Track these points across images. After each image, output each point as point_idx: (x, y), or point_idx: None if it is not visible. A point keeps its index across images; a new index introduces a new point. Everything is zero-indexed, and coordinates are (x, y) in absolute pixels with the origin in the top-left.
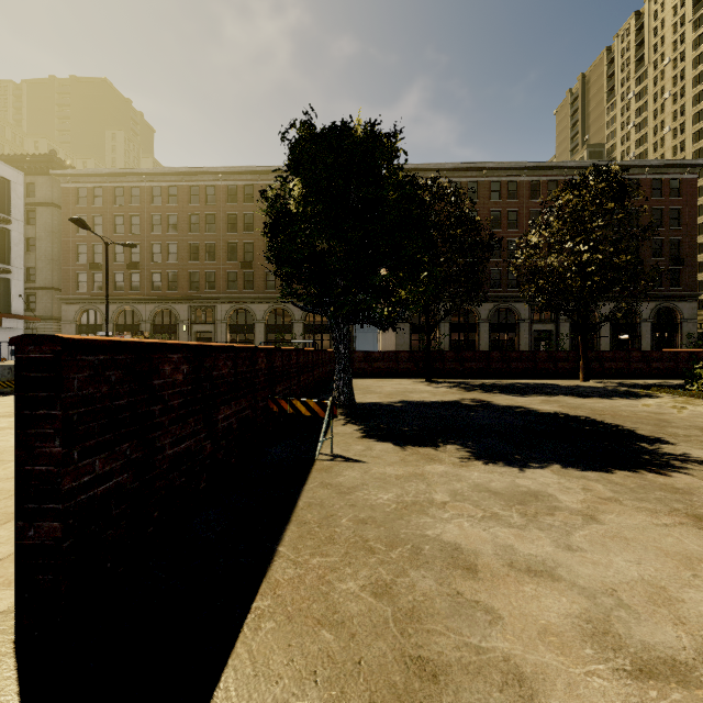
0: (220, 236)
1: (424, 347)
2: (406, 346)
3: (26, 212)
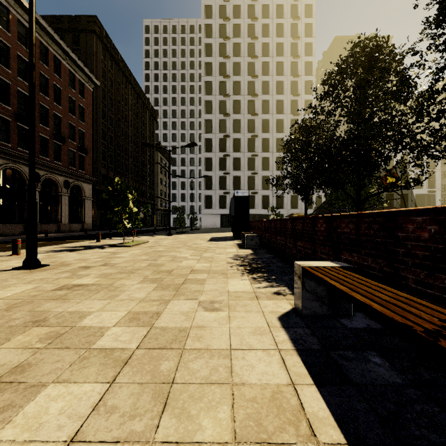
0: None
1: None
2: None
3: (443, 160)
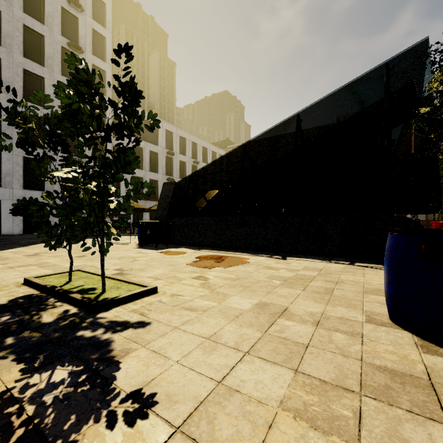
0: None
1: (438, 218)
2: (423, 218)
3: None
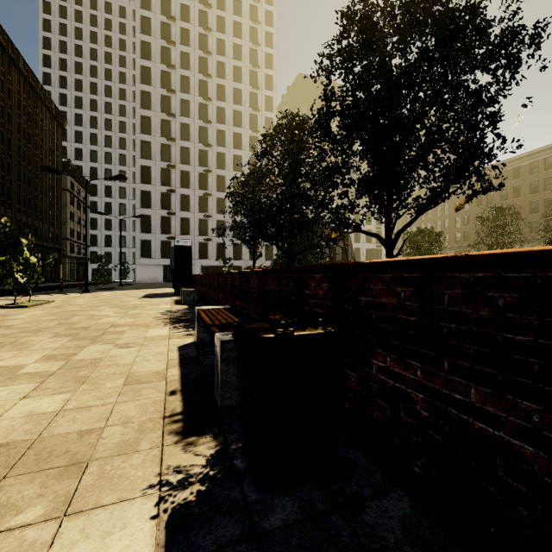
0: (471, 210)
1: None
2: None
3: None
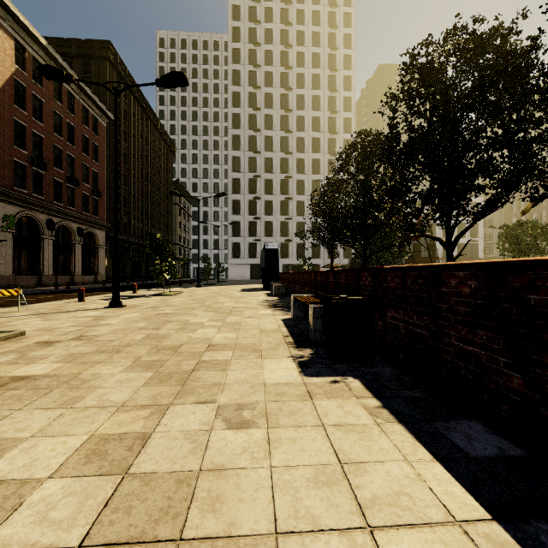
0: None
1: None
2: None
3: None
